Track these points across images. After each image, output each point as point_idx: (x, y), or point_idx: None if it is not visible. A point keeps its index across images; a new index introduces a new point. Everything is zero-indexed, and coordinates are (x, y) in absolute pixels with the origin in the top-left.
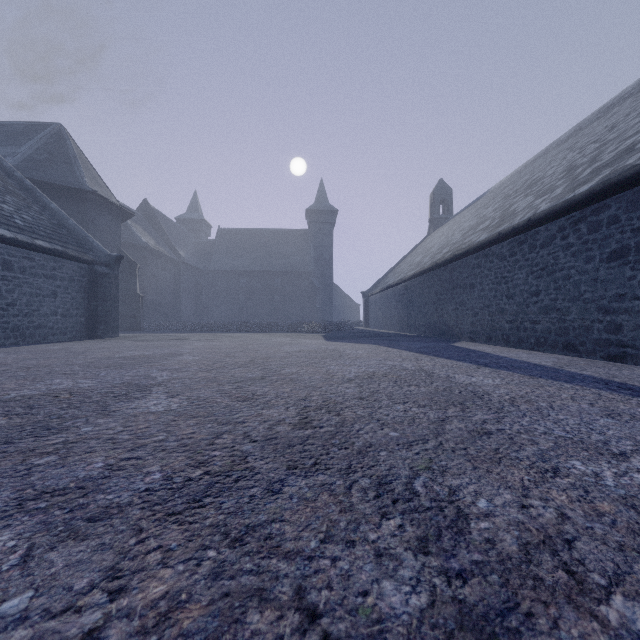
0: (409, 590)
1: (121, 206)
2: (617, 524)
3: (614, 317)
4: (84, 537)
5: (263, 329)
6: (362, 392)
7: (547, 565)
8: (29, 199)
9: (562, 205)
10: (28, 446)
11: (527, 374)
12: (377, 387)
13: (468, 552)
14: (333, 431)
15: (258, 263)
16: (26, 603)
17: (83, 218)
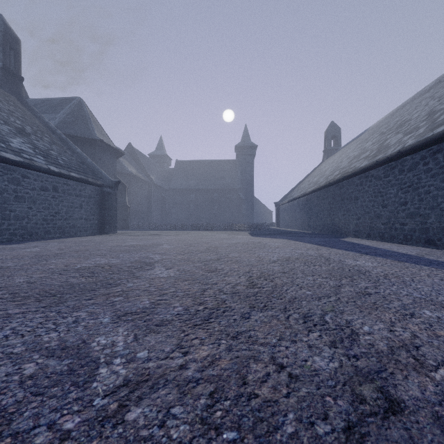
0: (328, 361)
1: (117, 148)
2: None
3: None
4: (158, 332)
5: (207, 228)
6: (284, 269)
7: (403, 356)
8: (65, 147)
9: (424, 141)
10: (105, 292)
11: (396, 260)
12: (293, 266)
13: (359, 348)
14: (271, 290)
15: (202, 183)
16: (147, 354)
17: (94, 157)
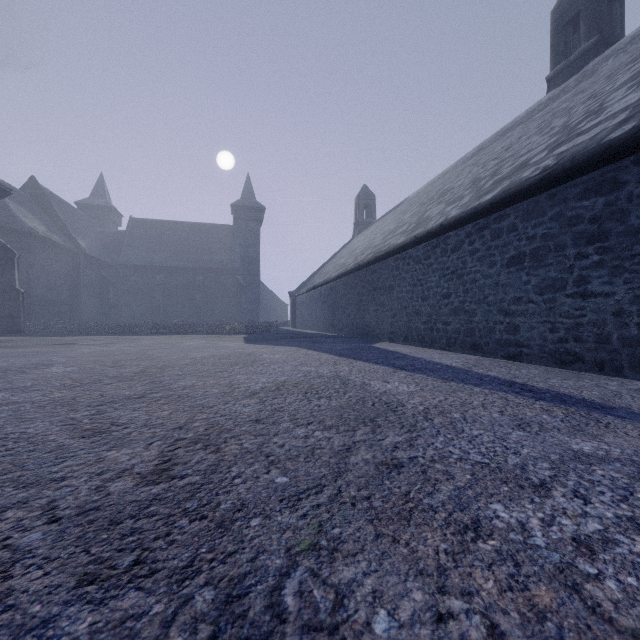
0: None
1: None
2: (565, 637)
3: (513, 319)
4: None
5: (178, 330)
6: (262, 411)
7: None
8: None
9: (470, 212)
10: None
11: (440, 377)
12: (282, 402)
13: None
14: (197, 483)
15: (177, 258)
16: None
17: None
